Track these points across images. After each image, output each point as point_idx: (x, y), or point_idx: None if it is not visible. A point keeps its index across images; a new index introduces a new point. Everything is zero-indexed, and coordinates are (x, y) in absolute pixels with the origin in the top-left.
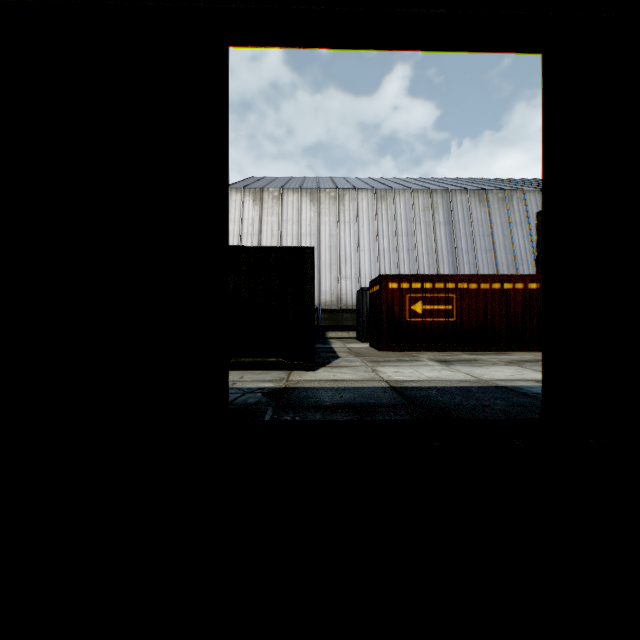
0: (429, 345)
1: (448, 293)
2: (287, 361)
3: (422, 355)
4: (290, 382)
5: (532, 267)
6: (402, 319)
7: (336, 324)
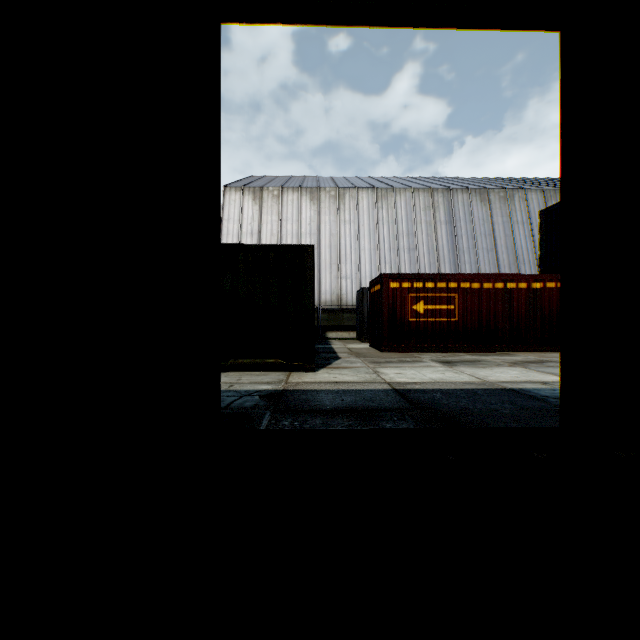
0: (431, 345)
1: (450, 293)
2: (286, 362)
3: (424, 356)
4: (289, 384)
5: (534, 267)
6: (403, 319)
7: (336, 324)
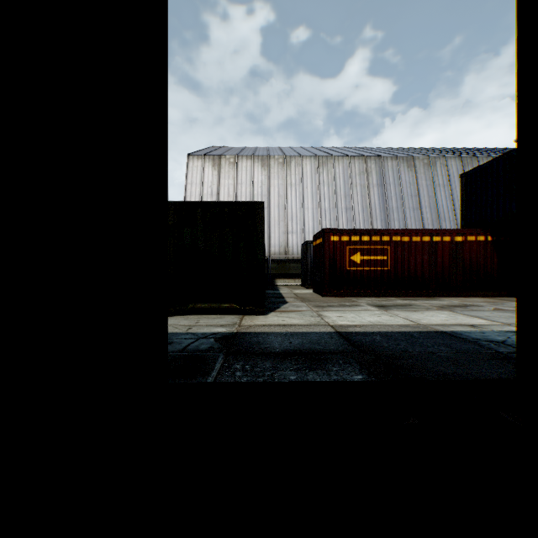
0: (366, 291)
1: (383, 245)
2: (240, 306)
3: (361, 300)
4: (242, 327)
5: (453, 223)
6: (342, 268)
7: (284, 272)
